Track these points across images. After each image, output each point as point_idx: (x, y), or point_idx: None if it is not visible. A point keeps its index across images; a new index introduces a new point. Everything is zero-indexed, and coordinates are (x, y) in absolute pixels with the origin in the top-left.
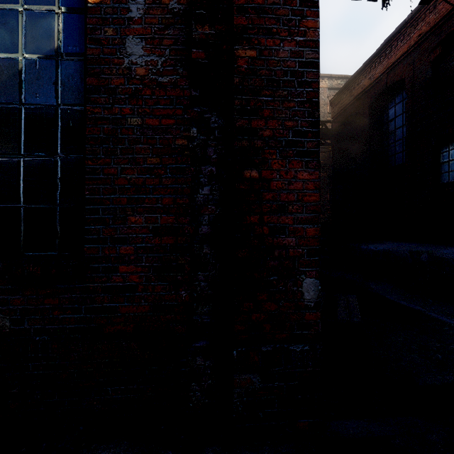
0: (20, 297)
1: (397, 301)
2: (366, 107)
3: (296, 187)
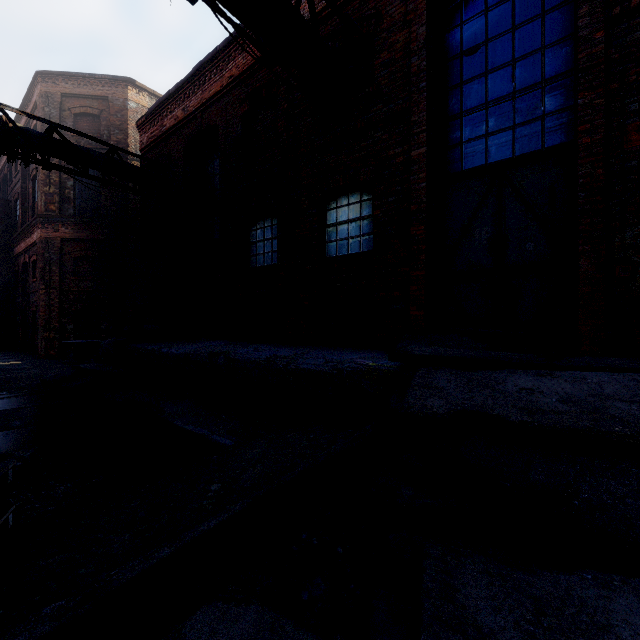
0: None
1: (185, 426)
2: (181, 149)
3: None
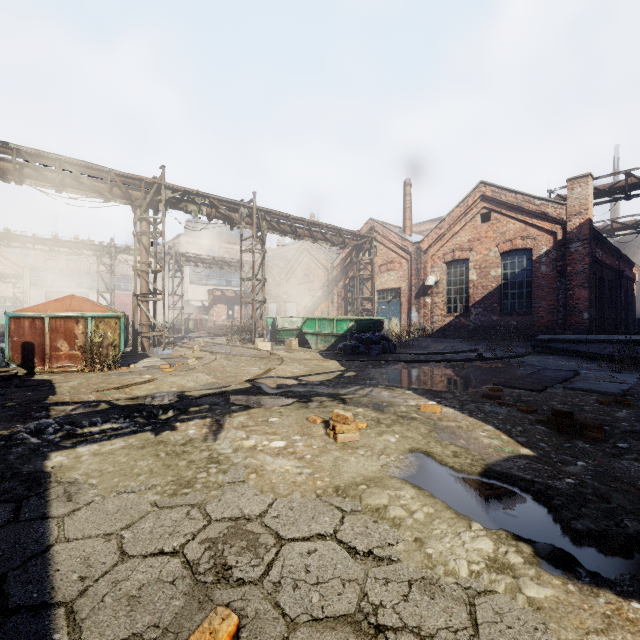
0: (518, 318)
1: None
2: None
3: (582, 295)
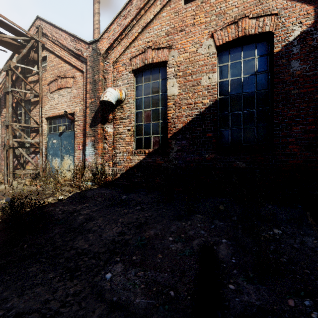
0: (249, 157)
1: None
2: None
3: None
